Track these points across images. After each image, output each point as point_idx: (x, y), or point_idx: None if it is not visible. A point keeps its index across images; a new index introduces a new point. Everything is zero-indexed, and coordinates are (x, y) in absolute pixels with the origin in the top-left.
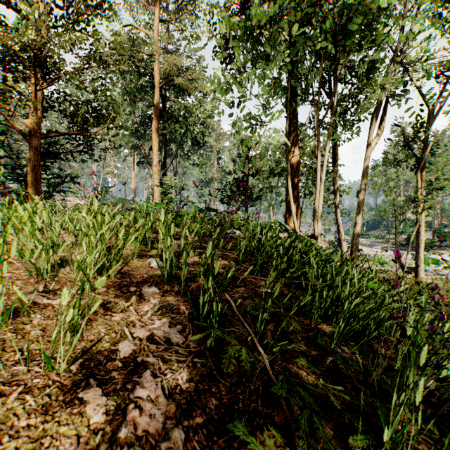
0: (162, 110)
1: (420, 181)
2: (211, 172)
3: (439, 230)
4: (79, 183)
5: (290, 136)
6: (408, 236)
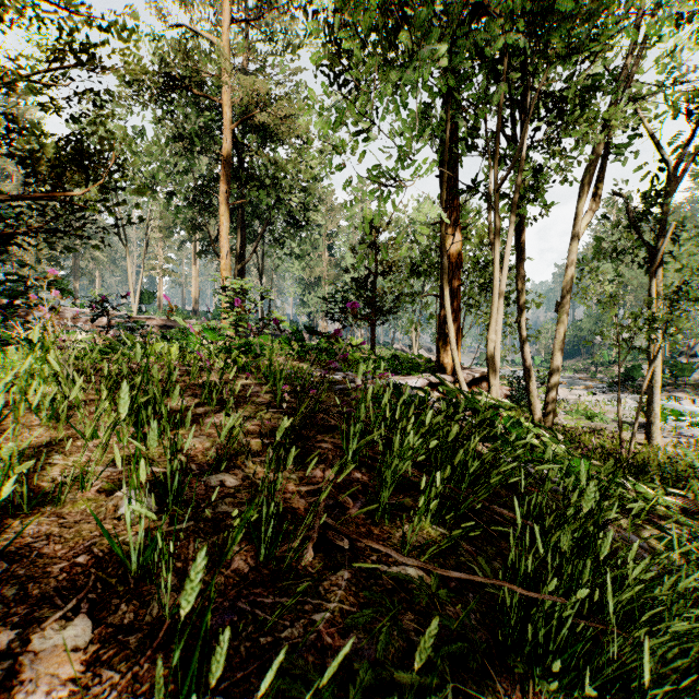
0: (236, 168)
1: (655, 286)
2: (319, 268)
3: (674, 361)
4: (62, 290)
5: (446, 207)
6: (626, 370)
